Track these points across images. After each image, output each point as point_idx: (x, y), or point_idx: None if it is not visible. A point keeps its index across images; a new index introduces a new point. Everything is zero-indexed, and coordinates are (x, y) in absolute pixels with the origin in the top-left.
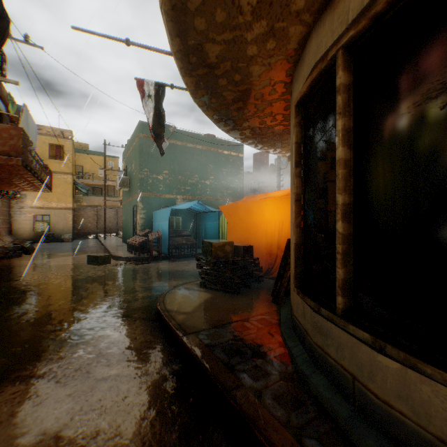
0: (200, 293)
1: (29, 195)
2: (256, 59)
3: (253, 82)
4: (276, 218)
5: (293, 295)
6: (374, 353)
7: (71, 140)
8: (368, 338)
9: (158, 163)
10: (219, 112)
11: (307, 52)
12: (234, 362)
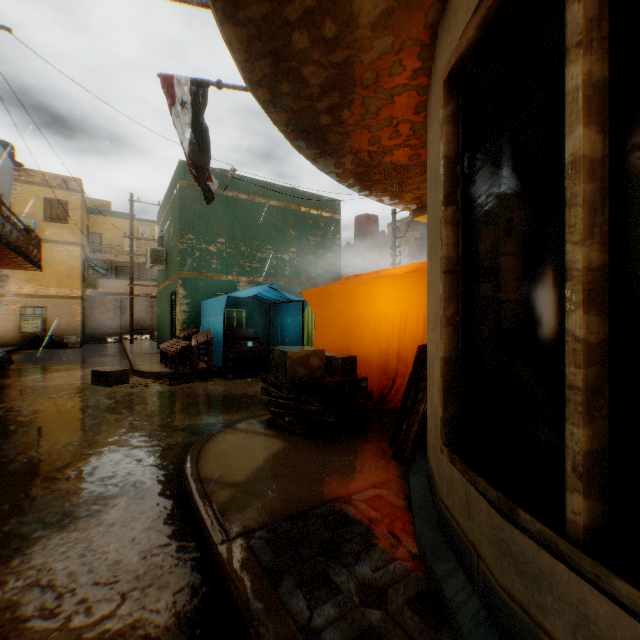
0: (266, 440)
1: (14, 276)
2: None
3: (361, 43)
4: (395, 310)
5: (440, 459)
6: None
7: (80, 193)
8: None
9: (209, 226)
10: (297, 117)
11: None
12: (320, 621)
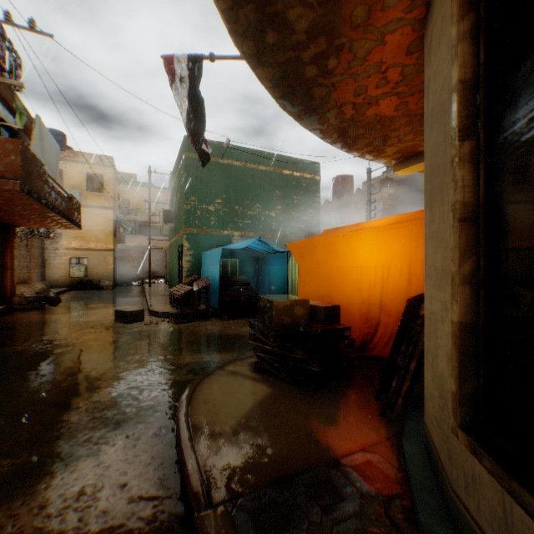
0: (253, 385)
1: (65, 234)
2: None
3: None
4: (377, 261)
5: (452, 442)
6: None
7: (112, 167)
8: None
9: (208, 189)
10: (282, 71)
11: None
12: None
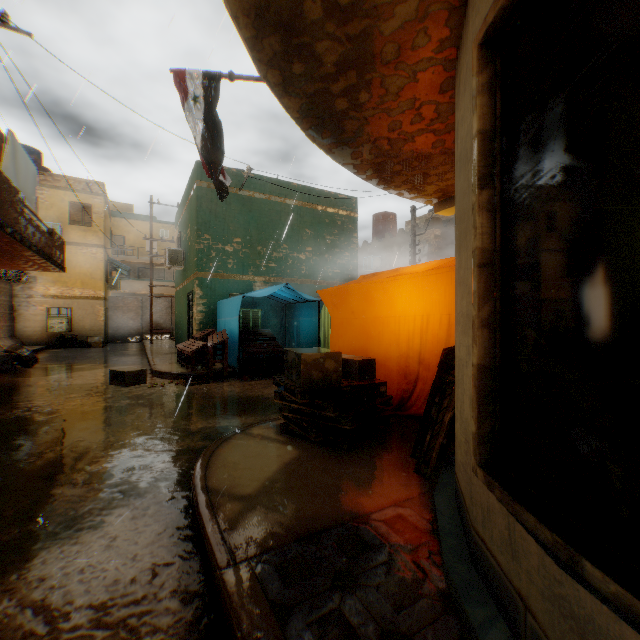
0: (279, 448)
1: (41, 278)
2: None
3: (380, 10)
4: (416, 310)
5: (473, 481)
6: None
7: (102, 196)
8: None
9: (225, 226)
10: (311, 102)
11: None
12: None
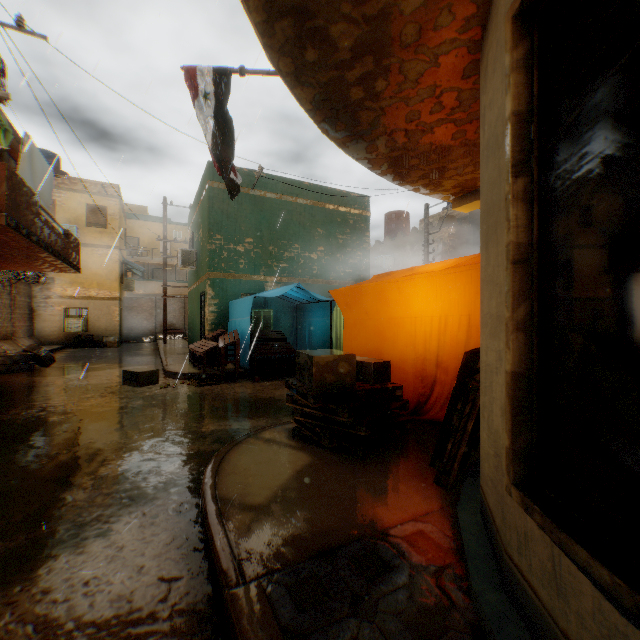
0: (291, 453)
1: (58, 279)
2: None
3: None
4: (433, 310)
5: (505, 501)
6: None
7: (117, 198)
8: None
9: (237, 226)
10: (324, 92)
11: None
12: None
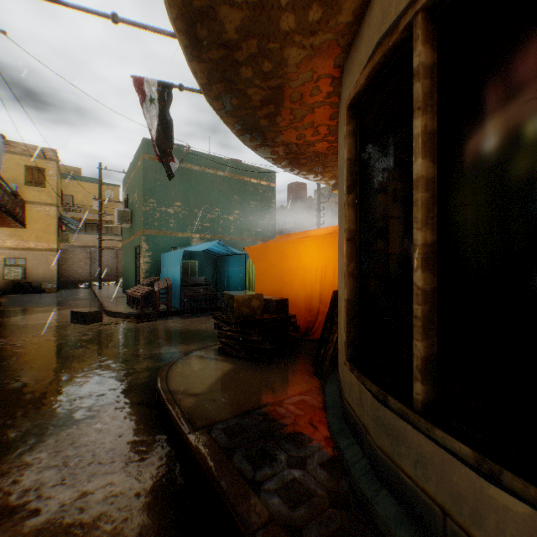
0: (218, 364)
1: None
2: (294, 38)
3: (289, 75)
4: (317, 263)
5: (344, 370)
6: (483, 482)
7: (55, 161)
8: (469, 454)
9: (167, 192)
10: (243, 120)
11: (366, 27)
12: (261, 477)
